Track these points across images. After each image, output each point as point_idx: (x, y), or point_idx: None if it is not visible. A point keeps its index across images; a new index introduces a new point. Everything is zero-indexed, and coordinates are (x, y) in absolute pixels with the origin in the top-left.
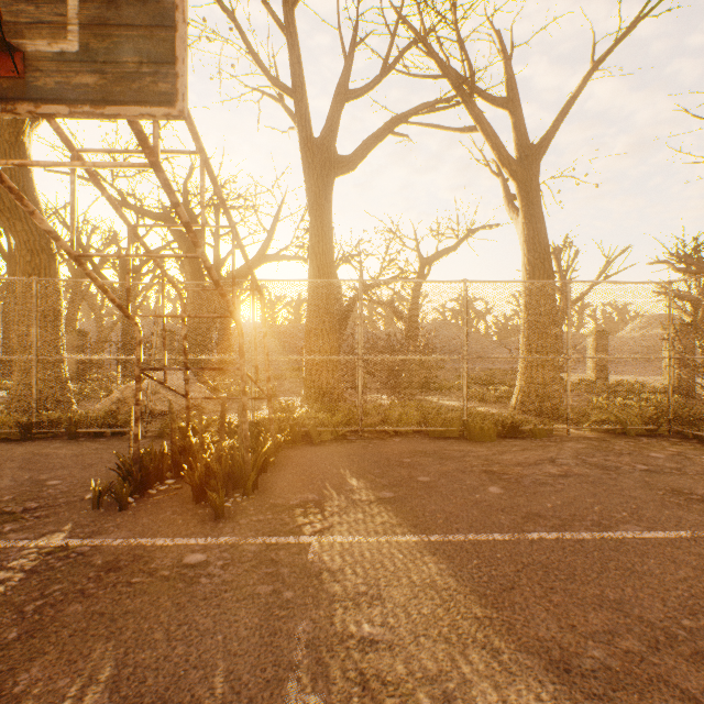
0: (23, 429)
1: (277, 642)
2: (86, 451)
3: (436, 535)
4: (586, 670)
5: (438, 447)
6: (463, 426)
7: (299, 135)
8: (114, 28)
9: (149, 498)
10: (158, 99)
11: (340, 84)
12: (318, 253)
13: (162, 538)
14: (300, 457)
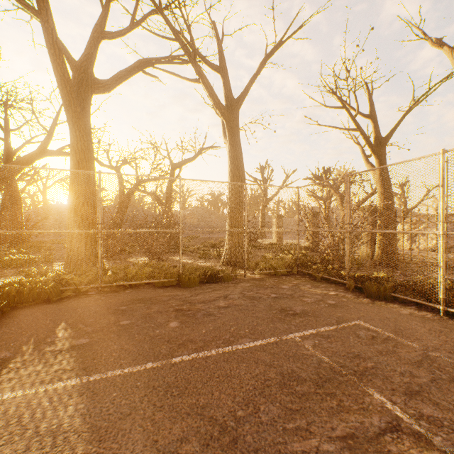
0: None
1: None
2: None
3: (97, 374)
4: None
5: (156, 294)
6: (177, 277)
7: (49, 51)
8: None
9: None
10: None
11: (97, 24)
12: (78, 150)
13: None
14: (28, 315)
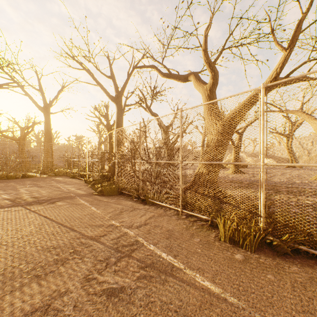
0: None
1: None
2: None
3: None
4: None
5: None
6: (6, 176)
7: None
8: None
9: None
10: None
11: None
12: None
13: None
14: None
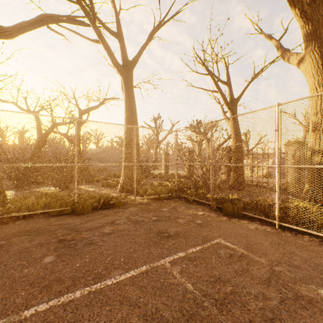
0: None
1: None
2: None
3: None
4: None
5: (46, 224)
6: (71, 206)
7: None
8: None
9: None
10: None
11: None
12: None
13: None
14: None
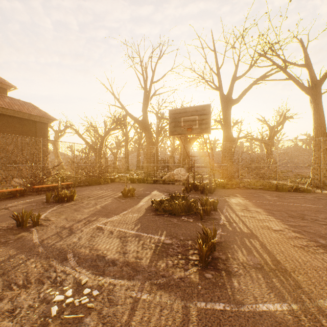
0: (154, 181)
1: (222, 204)
2: (169, 186)
3: (253, 201)
4: (271, 210)
5: (264, 191)
6: (275, 186)
7: (220, 100)
8: (202, 124)
9: (191, 192)
10: (207, 132)
11: (233, 76)
12: (226, 132)
13: (198, 196)
14: (222, 190)
